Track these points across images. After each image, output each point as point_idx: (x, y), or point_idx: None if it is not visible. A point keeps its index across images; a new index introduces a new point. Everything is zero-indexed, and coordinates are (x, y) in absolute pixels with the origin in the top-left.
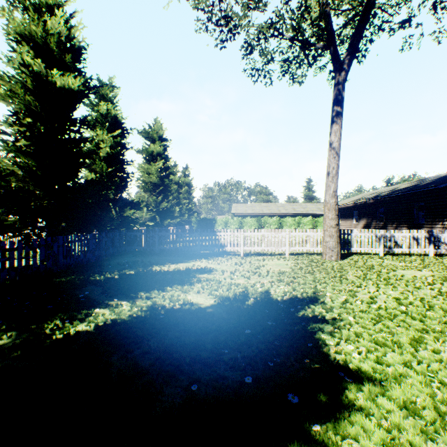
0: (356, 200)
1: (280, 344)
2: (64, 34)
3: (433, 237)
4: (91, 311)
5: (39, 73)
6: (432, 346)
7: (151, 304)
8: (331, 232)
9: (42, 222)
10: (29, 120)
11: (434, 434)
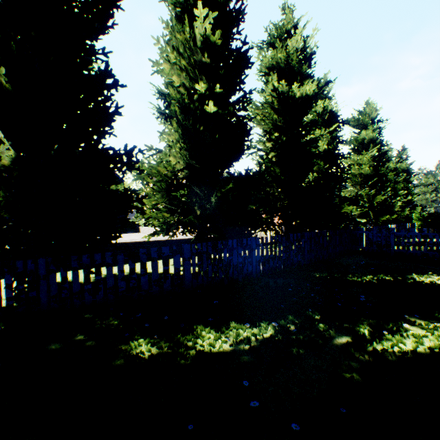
0: None
1: None
2: (298, 49)
3: None
4: (398, 325)
5: (283, 92)
6: None
7: None
8: None
9: (283, 219)
10: (275, 135)
11: None
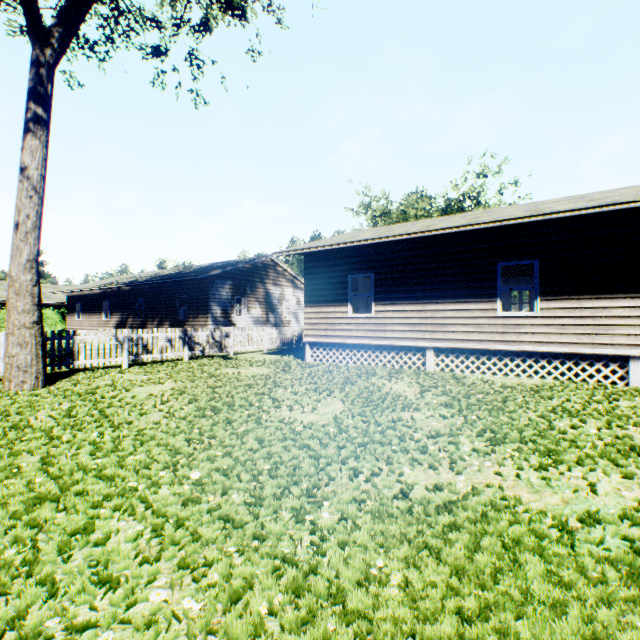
0: (106, 285)
1: None
2: None
3: (189, 337)
4: None
5: None
6: (103, 529)
7: None
8: (24, 336)
9: None
10: None
11: None
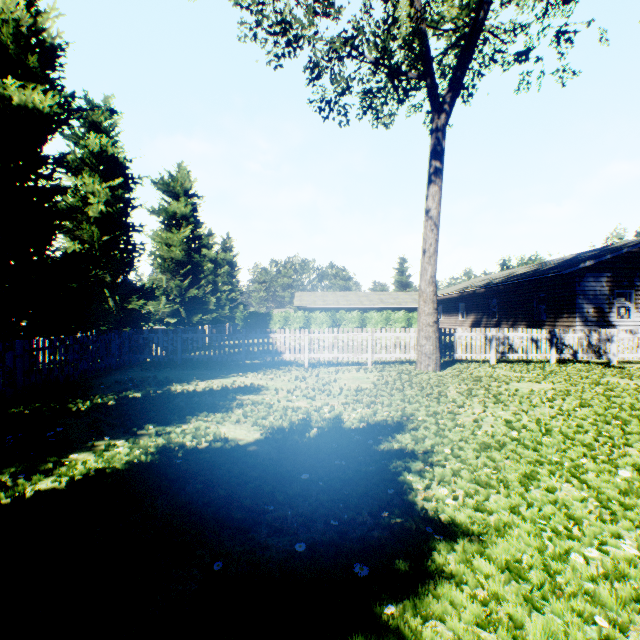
0: (462, 289)
1: (350, 493)
2: (26, 23)
3: (555, 339)
4: (64, 458)
5: None
6: (547, 482)
7: (163, 443)
8: (428, 332)
9: None
10: None
11: (542, 601)
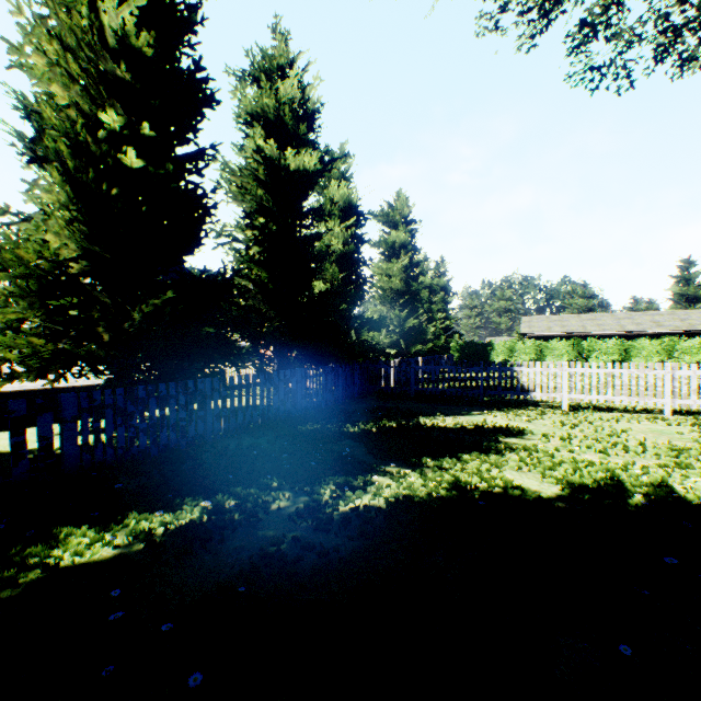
0: None
1: None
2: (296, 99)
3: None
4: (368, 478)
5: (272, 158)
6: None
7: (450, 480)
8: None
9: (274, 350)
10: (261, 220)
11: None
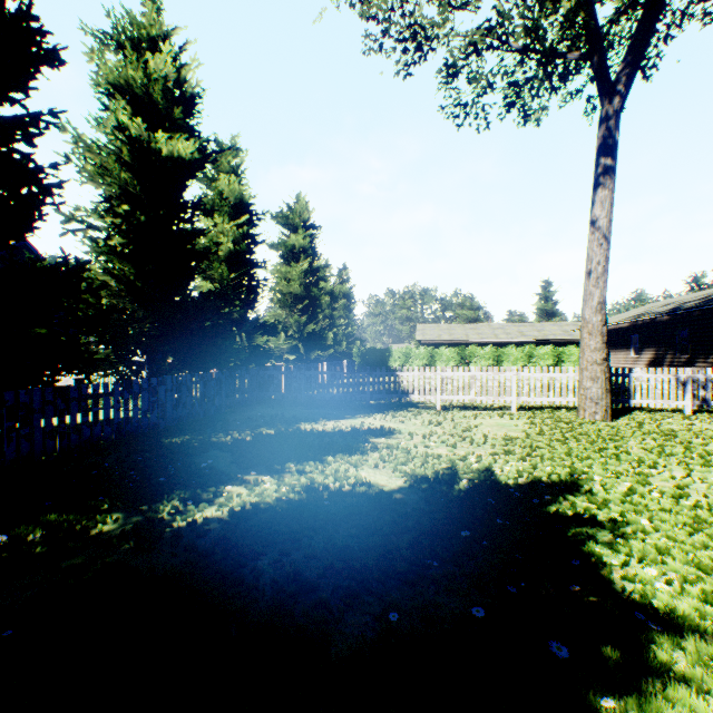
0: (636, 317)
1: (523, 558)
2: (172, 78)
3: None
4: (220, 489)
5: (139, 139)
6: None
7: (306, 483)
8: (594, 372)
9: (143, 355)
10: (126, 207)
11: None
